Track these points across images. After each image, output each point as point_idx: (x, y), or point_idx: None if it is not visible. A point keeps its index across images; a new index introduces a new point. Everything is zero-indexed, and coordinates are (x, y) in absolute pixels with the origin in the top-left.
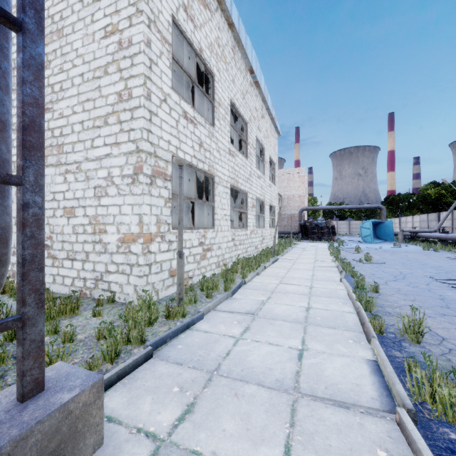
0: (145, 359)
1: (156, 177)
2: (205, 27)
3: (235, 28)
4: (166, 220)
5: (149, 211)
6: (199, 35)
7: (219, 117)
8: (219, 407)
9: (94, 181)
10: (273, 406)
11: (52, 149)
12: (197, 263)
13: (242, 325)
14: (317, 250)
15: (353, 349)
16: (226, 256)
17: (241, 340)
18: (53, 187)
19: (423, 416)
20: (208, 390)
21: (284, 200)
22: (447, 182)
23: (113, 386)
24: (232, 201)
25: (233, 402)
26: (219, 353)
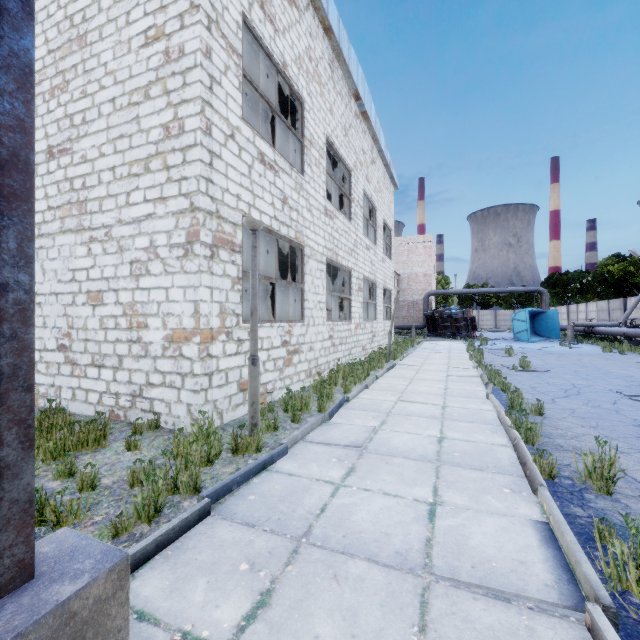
0: (200, 517)
1: (219, 248)
2: (291, 32)
3: (334, 34)
4: (234, 309)
5: (209, 296)
6: (282, 43)
7: (311, 161)
8: (309, 597)
9: (130, 253)
10: (393, 596)
11: (71, 207)
12: (279, 371)
13: (344, 464)
14: (450, 352)
15: (511, 503)
16: (320, 360)
17: (342, 487)
18: (73, 262)
19: (627, 616)
20: (293, 569)
21: (403, 281)
22: (636, 255)
23: (150, 561)
24: (330, 283)
25: (331, 588)
26: (310, 508)
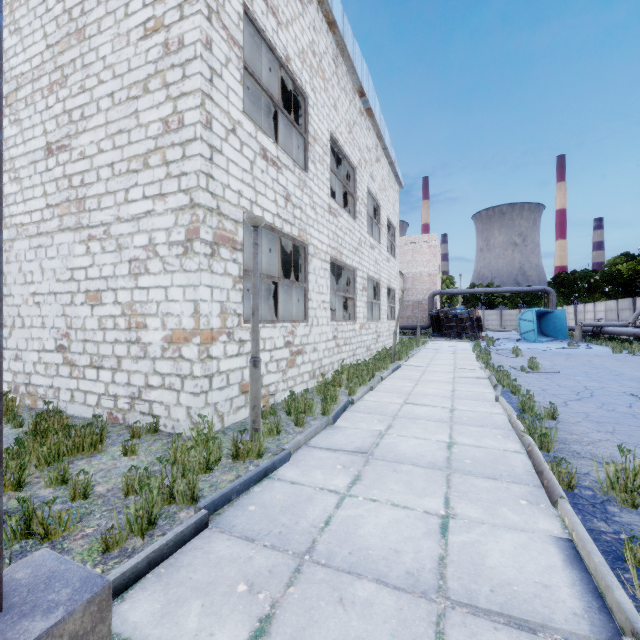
0: (196, 531)
1: (220, 245)
2: (294, 25)
3: (338, 28)
4: (235, 309)
5: (209, 295)
6: (285, 36)
7: (315, 158)
8: (312, 624)
9: (129, 251)
10: (405, 625)
11: (69, 205)
12: (282, 372)
13: (350, 471)
14: (456, 352)
15: (529, 516)
16: (324, 361)
17: (348, 497)
18: (71, 261)
19: None
20: (295, 591)
21: (408, 281)
22: None
23: (141, 580)
24: (333, 283)
25: (336, 615)
26: (314, 520)
